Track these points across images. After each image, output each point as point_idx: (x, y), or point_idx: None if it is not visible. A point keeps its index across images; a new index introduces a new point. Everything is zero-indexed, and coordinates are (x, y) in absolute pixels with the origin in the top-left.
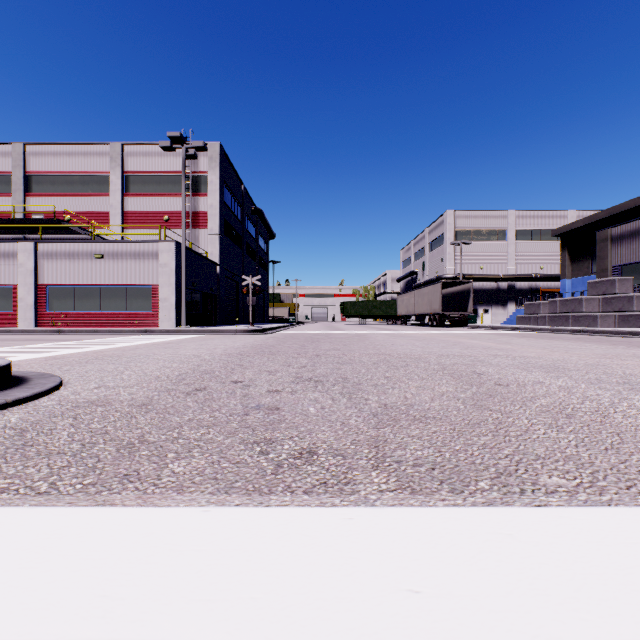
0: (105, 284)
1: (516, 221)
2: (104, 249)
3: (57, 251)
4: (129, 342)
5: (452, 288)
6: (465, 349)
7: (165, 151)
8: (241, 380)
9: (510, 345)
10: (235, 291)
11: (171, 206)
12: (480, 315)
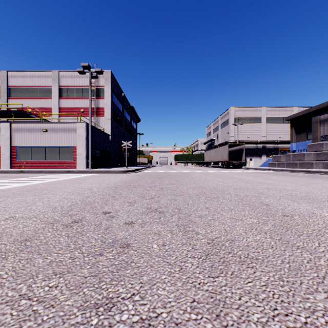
0: (48, 145)
1: (266, 112)
2: (47, 127)
3: (22, 128)
4: (56, 178)
5: (233, 147)
6: (247, 183)
7: (80, 74)
8: (109, 211)
9: (272, 180)
10: (119, 149)
11: (85, 104)
12: (247, 162)
